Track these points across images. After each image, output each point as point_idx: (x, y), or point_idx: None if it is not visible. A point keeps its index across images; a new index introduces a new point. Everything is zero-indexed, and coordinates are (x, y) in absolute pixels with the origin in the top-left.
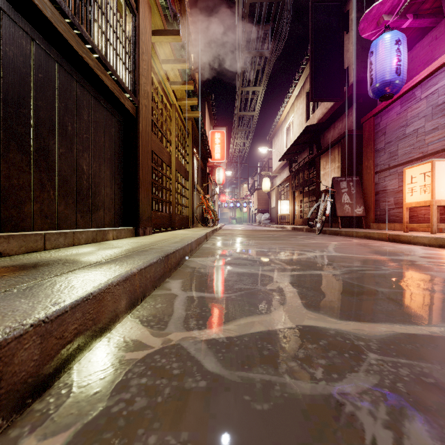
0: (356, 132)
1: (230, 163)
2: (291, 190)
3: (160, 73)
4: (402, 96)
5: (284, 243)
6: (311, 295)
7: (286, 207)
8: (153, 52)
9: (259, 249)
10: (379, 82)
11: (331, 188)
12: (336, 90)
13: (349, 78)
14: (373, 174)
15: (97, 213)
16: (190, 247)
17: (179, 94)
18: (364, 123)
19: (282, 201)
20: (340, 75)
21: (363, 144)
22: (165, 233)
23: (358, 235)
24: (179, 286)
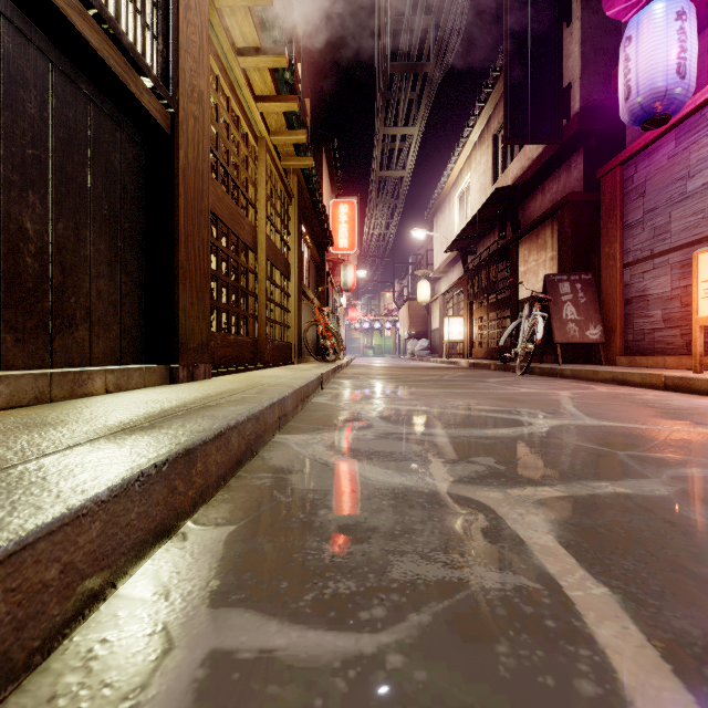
0: (585, 196)
1: (364, 257)
2: (467, 301)
3: (234, 70)
4: (680, 125)
5: (470, 394)
6: (703, 645)
7: (458, 329)
8: (216, 22)
9: (426, 408)
10: (644, 92)
11: (543, 294)
12: (550, 125)
13: (572, 103)
14: (619, 269)
15: (70, 333)
16: (280, 410)
17: (274, 123)
18: (603, 178)
19: (451, 319)
20: (556, 98)
21: (601, 216)
22: (240, 376)
23: (599, 377)
24: (207, 566)
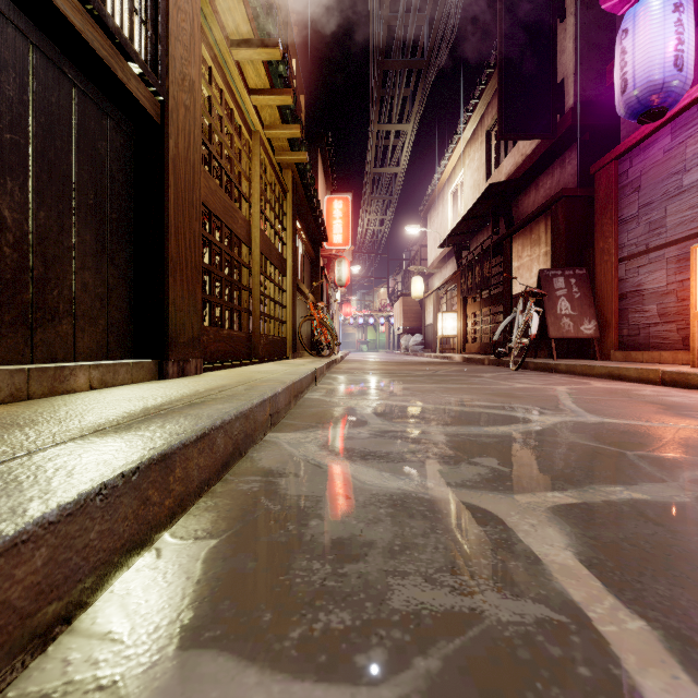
0: (579, 191)
1: (358, 253)
2: (460, 296)
3: (227, 62)
4: (676, 118)
5: (466, 390)
6: None
7: (452, 324)
8: (208, 11)
9: (423, 404)
10: (640, 85)
11: (538, 289)
12: (544, 120)
13: (566, 98)
14: (614, 263)
15: (53, 326)
16: (272, 407)
17: (268, 117)
18: (597, 173)
19: (445, 315)
20: (550, 94)
21: (596, 211)
22: (233, 371)
23: (594, 372)
24: (180, 592)
